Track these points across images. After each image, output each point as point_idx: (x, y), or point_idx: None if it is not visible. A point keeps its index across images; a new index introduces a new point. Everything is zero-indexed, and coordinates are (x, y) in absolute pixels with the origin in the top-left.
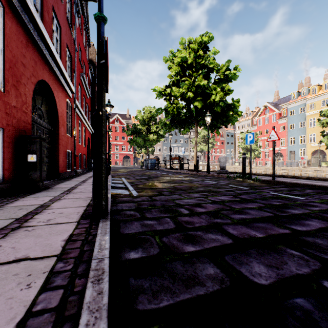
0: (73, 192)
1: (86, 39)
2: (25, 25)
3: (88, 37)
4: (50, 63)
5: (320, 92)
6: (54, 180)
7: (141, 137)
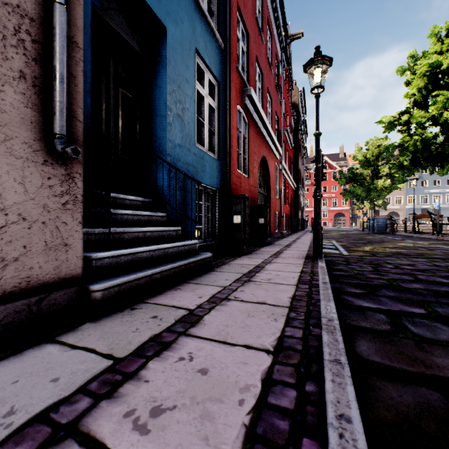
0: (291, 247)
1: (289, 84)
2: (256, 123)
3: (291, 80)
4: (267, 139)
5: None
6: (268, 239)
7: (361, 186)
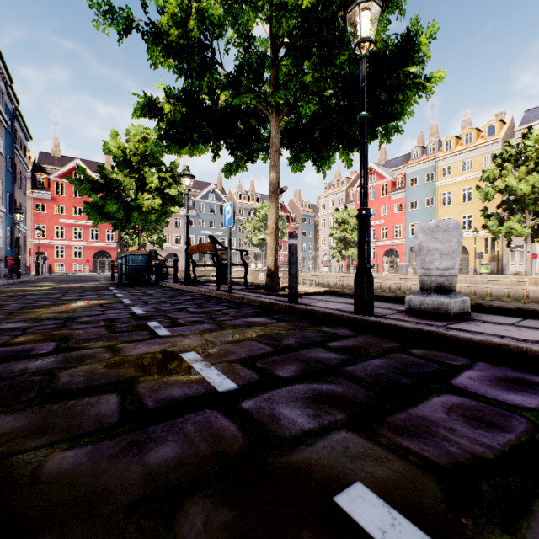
0: None
1: None
2: None
3: None
4: None
5: (457, 148)
6: None
7: (119, 201)
